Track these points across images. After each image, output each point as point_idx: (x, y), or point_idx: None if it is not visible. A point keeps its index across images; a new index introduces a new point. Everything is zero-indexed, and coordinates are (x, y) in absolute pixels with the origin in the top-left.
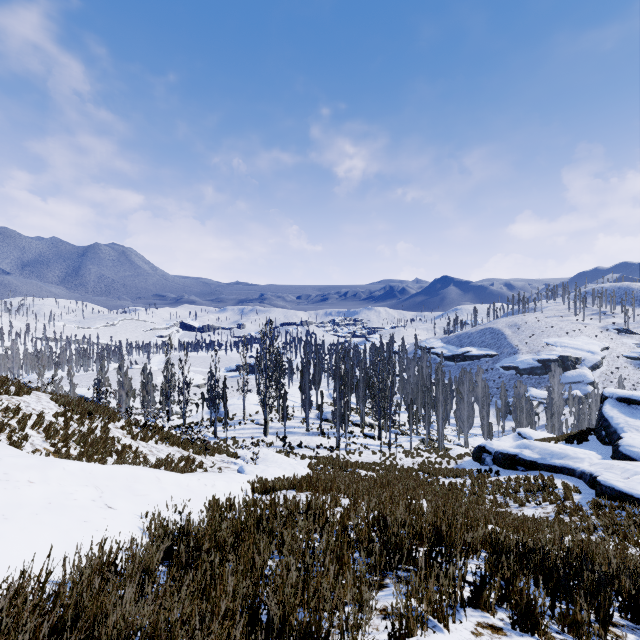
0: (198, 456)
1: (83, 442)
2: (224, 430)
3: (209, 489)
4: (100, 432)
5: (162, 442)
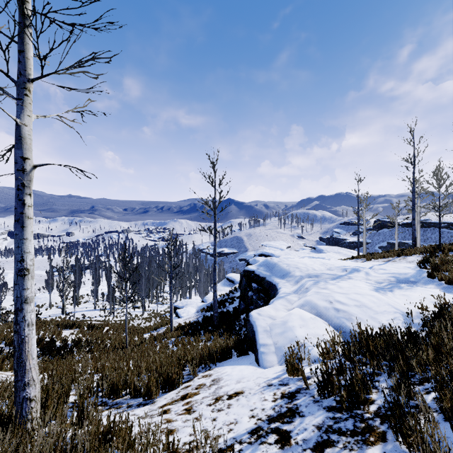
0: None
1: None
2: None
3: None
4: None
5: None
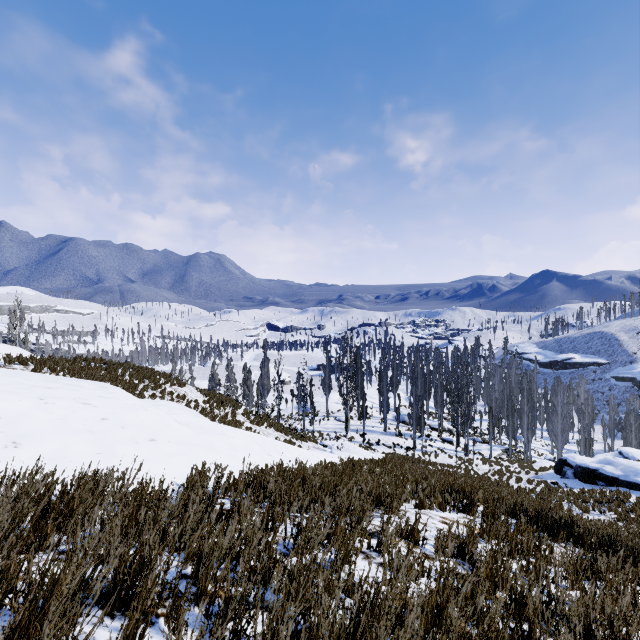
0: (296, 441)
1: (222, 422)
2: (311, 424)
3: (315, 458)
4: (231, 416)
5: (270, 428)
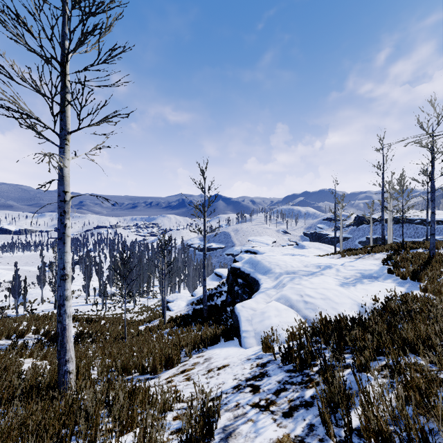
0: None
1: None
2: (25, 310)
3: None
4: None
5: None
